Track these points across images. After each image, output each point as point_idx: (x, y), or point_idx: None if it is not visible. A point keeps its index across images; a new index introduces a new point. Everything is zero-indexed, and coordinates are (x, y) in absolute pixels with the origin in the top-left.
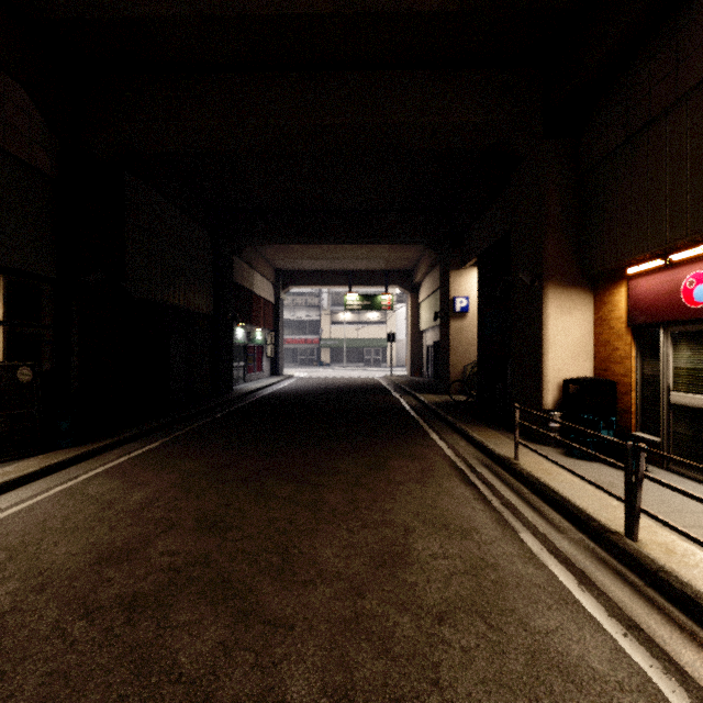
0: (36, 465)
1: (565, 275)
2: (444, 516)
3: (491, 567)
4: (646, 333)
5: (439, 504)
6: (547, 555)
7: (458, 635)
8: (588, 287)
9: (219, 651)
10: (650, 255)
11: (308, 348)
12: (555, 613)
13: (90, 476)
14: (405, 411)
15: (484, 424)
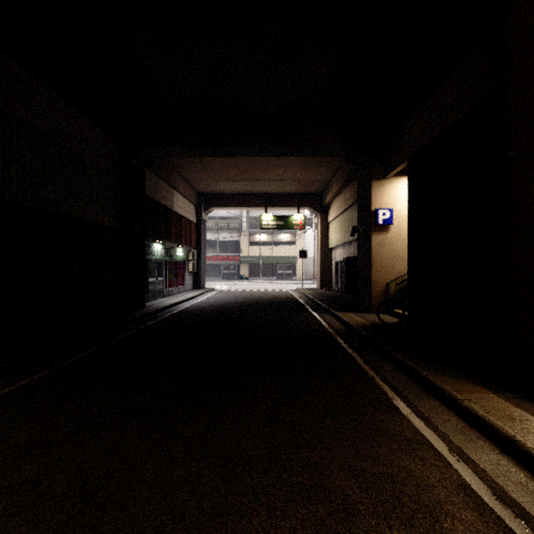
0: None
1: None
2: None
3: None
4: None
5: None
6: None
7: None
8: None
9: None
10: None
11: (230, 264)
12: None
13: None
14: (332, 339)
15: (461, 373)
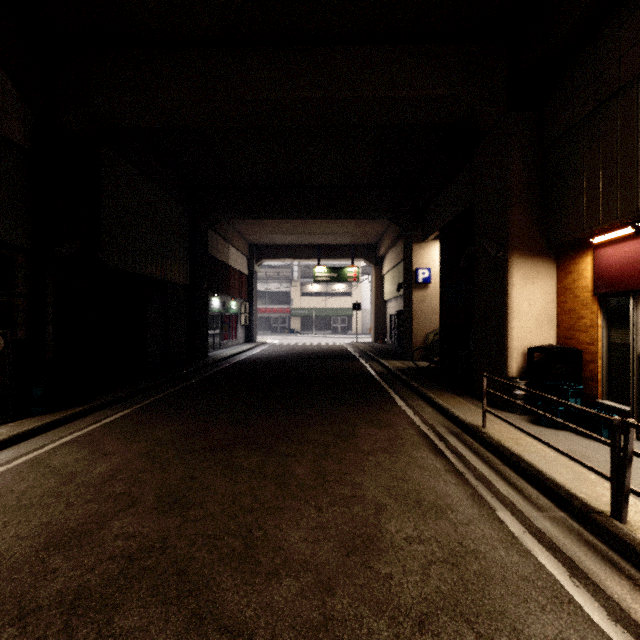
0: (5, 433)
1: (529, 245)
2: (416, 491)
3: (471, 554)
4: (613, 301)
5: (410, 477)
6: (530, 538)
7: None
8: (552, 256)
9: None
10: (619, 223)
11: (279, 317)
12: (550, 616)
13: (58, 445)
14: (371, 377)
15: (448, 390)
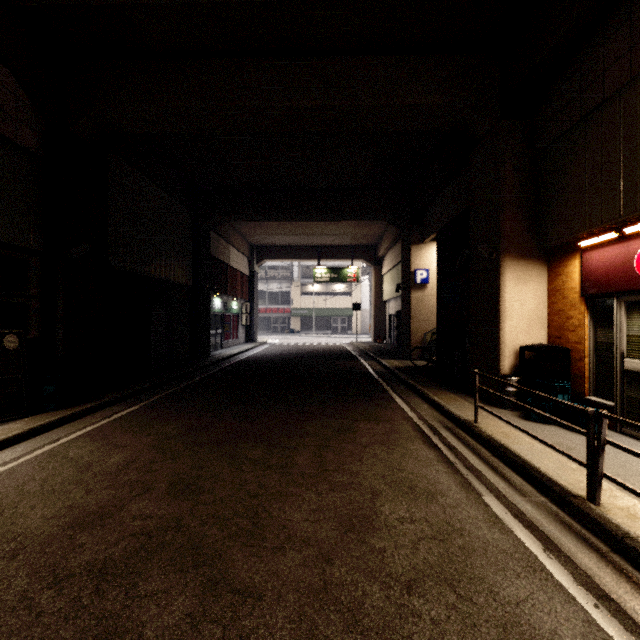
0: (21, 427)
1: (521, 248)
2: (409, 479)
3: (457, 532)
4: (599, 302)
5: (405, 467)
6: (512, 519)
7: (428, 606)
8: (542, 259)
9: (186, 624)
10: (604, 228)
11: (280, 317)
12: (523, 581)
13: (72, 438)
14: (370, 375)
15: (444, 388)
